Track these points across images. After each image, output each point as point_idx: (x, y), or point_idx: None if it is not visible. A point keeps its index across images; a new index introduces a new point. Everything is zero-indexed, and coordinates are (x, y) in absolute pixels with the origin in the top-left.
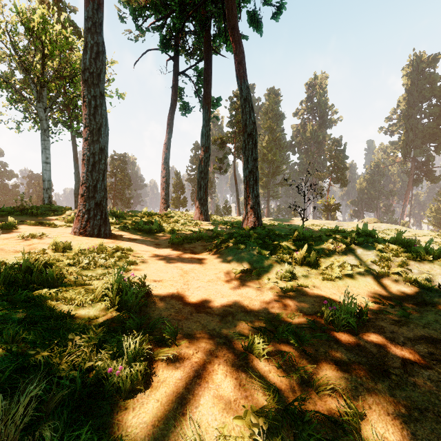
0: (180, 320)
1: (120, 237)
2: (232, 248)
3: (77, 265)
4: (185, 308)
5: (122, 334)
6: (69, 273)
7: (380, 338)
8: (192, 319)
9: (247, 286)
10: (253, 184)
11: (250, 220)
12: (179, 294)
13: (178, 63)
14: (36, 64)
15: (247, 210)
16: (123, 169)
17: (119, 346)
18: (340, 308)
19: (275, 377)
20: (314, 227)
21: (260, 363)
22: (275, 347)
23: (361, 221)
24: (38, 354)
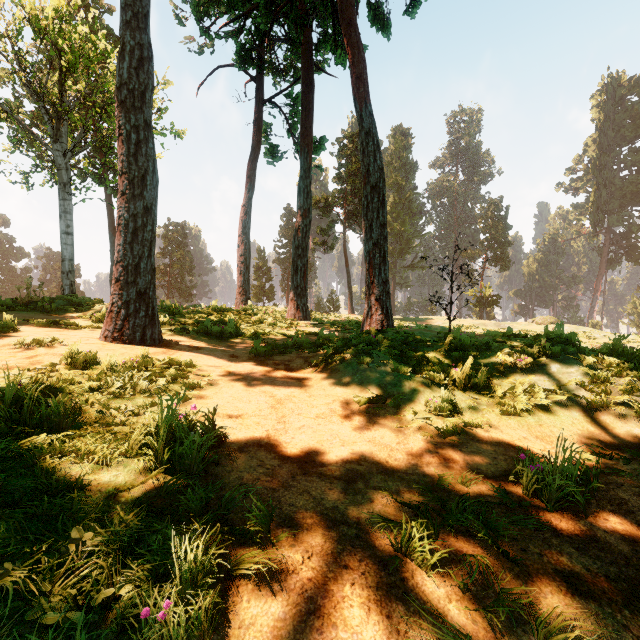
0: (275, 489)
1: (175, 344)
2: (351, 362)
3: (104, 391)
4: (282, 466)
5: (173, 520)
6: (89, 405)
7: (628, 524)
8: (296, 487)
9: (380, 426)
10: (379, 263)
11: (375, 318)
12: (271, 440)
13: (262, 85)
14: (52, 87)
15: (370, 303)
16: (182, 245)
17: (166, 551)
18: (549, 468)
19: (461, 613)
20: (463, 330)
21: (427, 580)
22: (450, 545)
23: (531, 321)
24: (6, 576)
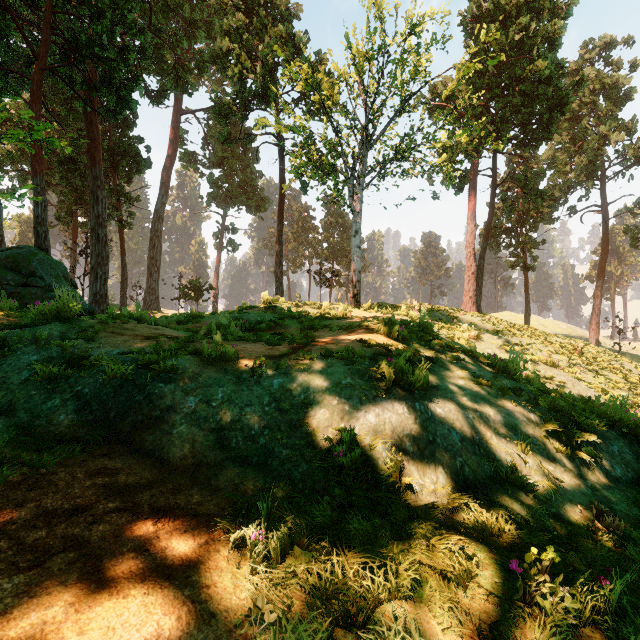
0: None
1: None
2: None
3: None
4: None
5: None
6: None
7: None
8: None
9: None
10: None
11: None
12: None
13: None
14: None
15: None
16: None
17: None
18: None
19: None
20: None
21: None
22: None
23: None
24: None
